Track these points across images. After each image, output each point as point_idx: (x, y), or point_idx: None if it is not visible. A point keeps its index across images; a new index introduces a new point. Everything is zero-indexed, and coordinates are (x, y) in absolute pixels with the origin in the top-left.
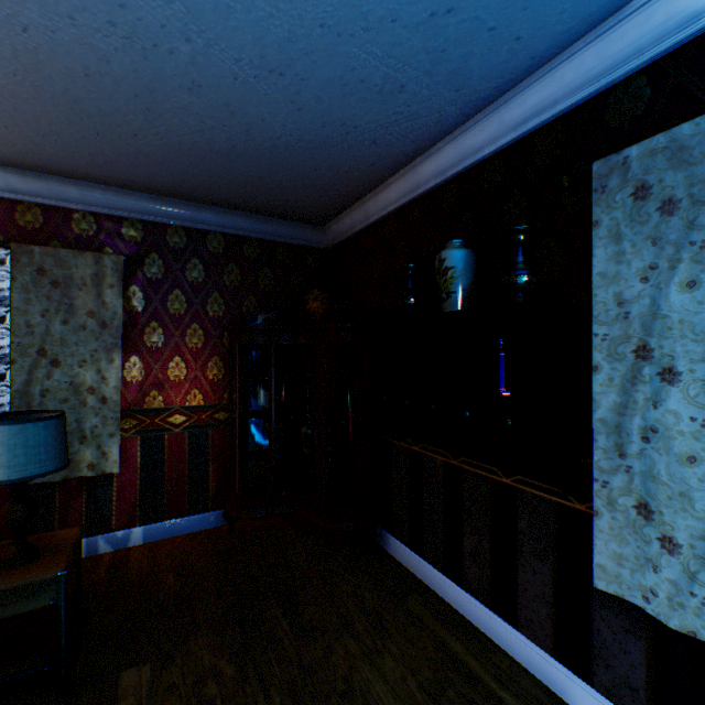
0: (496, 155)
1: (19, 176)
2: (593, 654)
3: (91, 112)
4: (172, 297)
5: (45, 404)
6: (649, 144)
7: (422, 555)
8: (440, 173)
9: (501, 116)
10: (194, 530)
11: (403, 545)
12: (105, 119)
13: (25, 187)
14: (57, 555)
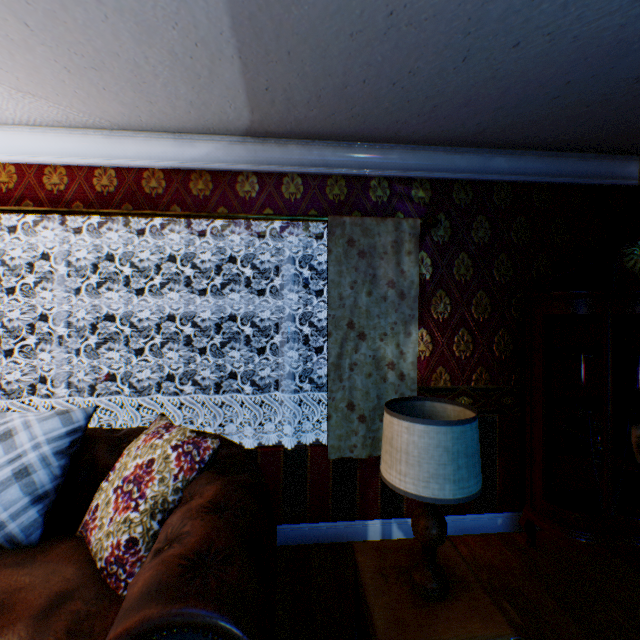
0: None
1: (332, 149)
2: None
3: (489, 17)
4: (457, 262)
5: (352, 378)
6: None
7: None
8: None
9: None
10: (479, 531)
11: None
12: (497, 25)
13: (335, 160)
14: (472, 593)
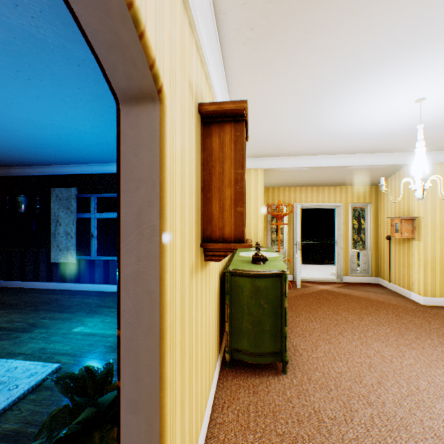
0: (35, 176)
1: None
2: (53, 276)
3: None
4: None
5: None
6: (59, 189)
7: (13, 280)
8: (19, 173)
9: (36, 169)
10: None
11: (5, 281)
12: None
13: None
14: None
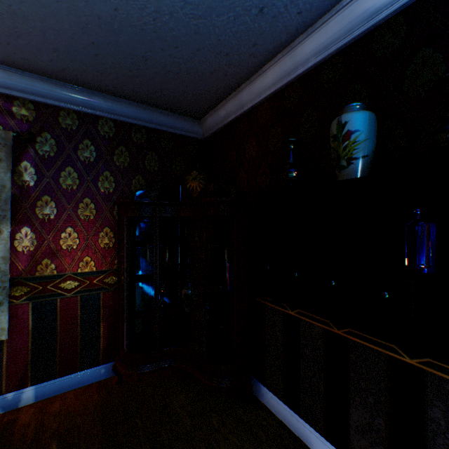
0: (395, 17)
1: None
2: None
3: None
4: (64, 174)
5: None
6: None
7: (299, 413)
8: (322, 49)
9: None
10: (85, 383)
11: (278, 399)
12: None
13: None
14: None
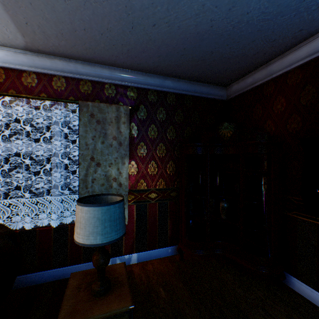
0: None
1: (82, 65)
2: None
3: (136, 8)
4: (150, 129)
5: (93, 186)
6: None
7: None
8: None
9: None
10: (160, 256)
11: (311, 288)
12: (141, 13)
13: (84, 71)
14: (121, 288)
